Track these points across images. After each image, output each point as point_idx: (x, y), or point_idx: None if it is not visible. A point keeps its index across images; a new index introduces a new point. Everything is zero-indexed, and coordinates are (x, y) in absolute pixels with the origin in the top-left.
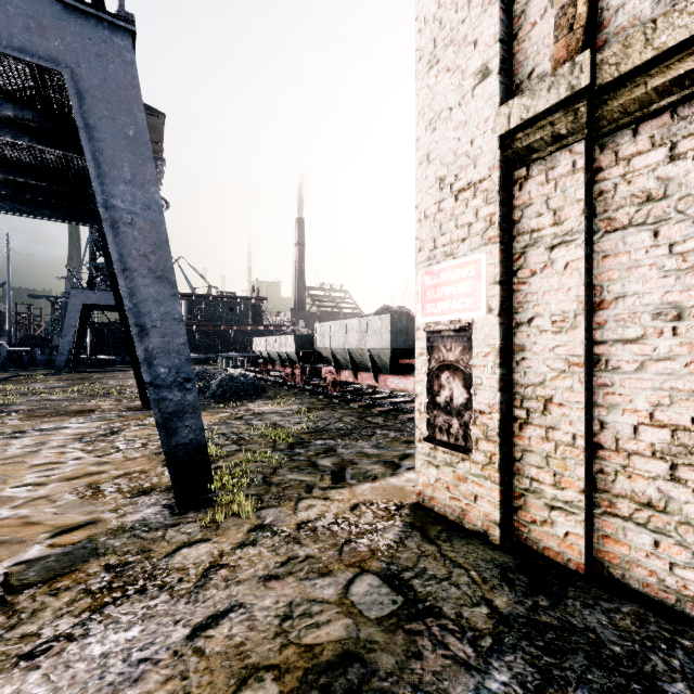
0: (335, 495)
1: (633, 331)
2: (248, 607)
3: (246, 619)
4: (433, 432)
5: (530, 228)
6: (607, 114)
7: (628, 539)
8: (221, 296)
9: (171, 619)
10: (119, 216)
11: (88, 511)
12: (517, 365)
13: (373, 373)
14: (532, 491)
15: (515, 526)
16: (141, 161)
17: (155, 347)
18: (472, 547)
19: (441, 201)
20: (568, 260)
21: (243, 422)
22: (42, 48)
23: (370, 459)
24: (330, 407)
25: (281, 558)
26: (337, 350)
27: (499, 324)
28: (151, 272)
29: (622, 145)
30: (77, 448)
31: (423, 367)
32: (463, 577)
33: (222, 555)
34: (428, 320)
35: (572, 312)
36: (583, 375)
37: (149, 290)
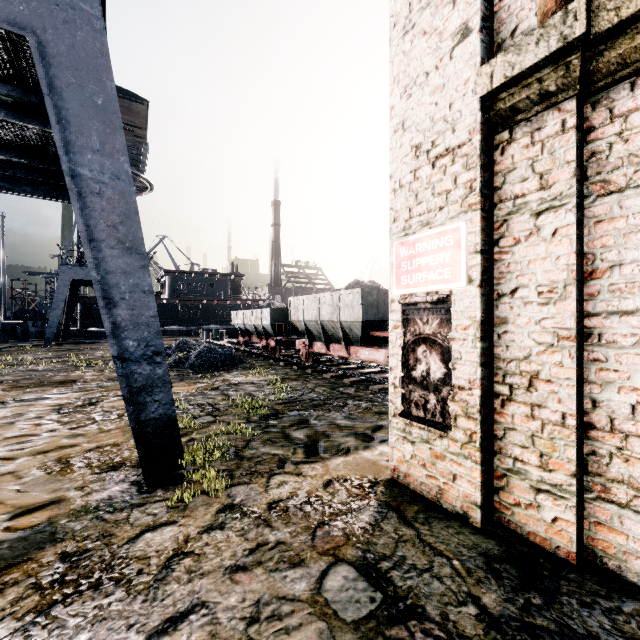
0: (308, 470)
1: (632, 302)
2: (211, 607)
3: (208, 623)
4: (408, 407)
5: (514, 194)
6: (603, 66)
7: (625, 528)
8: (202, 272)
9: (124, 623)
10: (87, 185)
11: (53, 488)
12: (499, 339)
13: (345, 345)
14: (516, 472)
15: (497, 507)
16: (110, 130)
17: (123, 320)
18: (452, 530)
19: (417, 169)
20: (557, 227)
21: (219, 392)
22: (6, 11)
23: (342, 431)
24: (303, 377)
25: (250, 545)
26: (310, 323)
27: (480, 296)
28: (119, 243)
29: (619, 101)
30: (53, 419)
31: (398, 340)
32: (445, 568)
33: (188, 541)
34: (403, 292)
35: (561, 282)
36: (575, 350)
37: (117, 261)
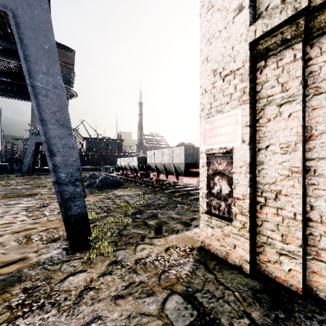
0: (156, 242)
1: None
2: (104, 319)
3: None
4: (210, 208)
5: (267, 94)
6: (317, 24)
7: None
8: (103, 138)
9: None
10: (39, 91)
11: (21, 252)
12: (259, 172)
13: (176, 175)
14: (268, 244)
15: (258, 263)
16: (52, 62)
17: (59, 162)
18: (234, 275)
19: (215, 82)
20: (291, 112)
21: (110, 200)
22: None
23: (175, 220)
24: (154, 192)
25: (125, 283)
26: (158, 164)
27: (249, 149)
28: (57, 122)
29: (325, 43)
30: (24, 214)
31: (204, 173)
32: (231, 296)
33: (92, 281)
34: (207, 147)
35: (293, 142)
36: (301, 178)
37: (55, 131)
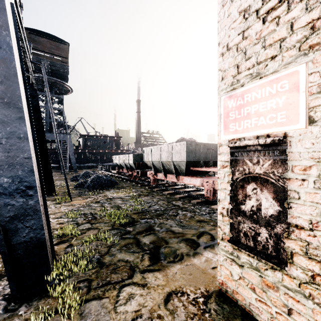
0: (151, 280)
1: None
2: None
3: None
4: (237, 235)
5: None
6: None
7: None
8: (100, 136)
9: None
10: None
11: None
12: None
13: (175, 175)
14: None
15: None
16: None
17: None
18: None
19: (246, 29)
20: None
21: (99, 205)
22: None
23: (176, 237)
24: (151, 194)
25: None
26: (155, 162)
27: None
28: None
29: None
30: None
31: (226, 177)
32: None
33: None
34: (231, 137)
35: None
36: None
37: None
